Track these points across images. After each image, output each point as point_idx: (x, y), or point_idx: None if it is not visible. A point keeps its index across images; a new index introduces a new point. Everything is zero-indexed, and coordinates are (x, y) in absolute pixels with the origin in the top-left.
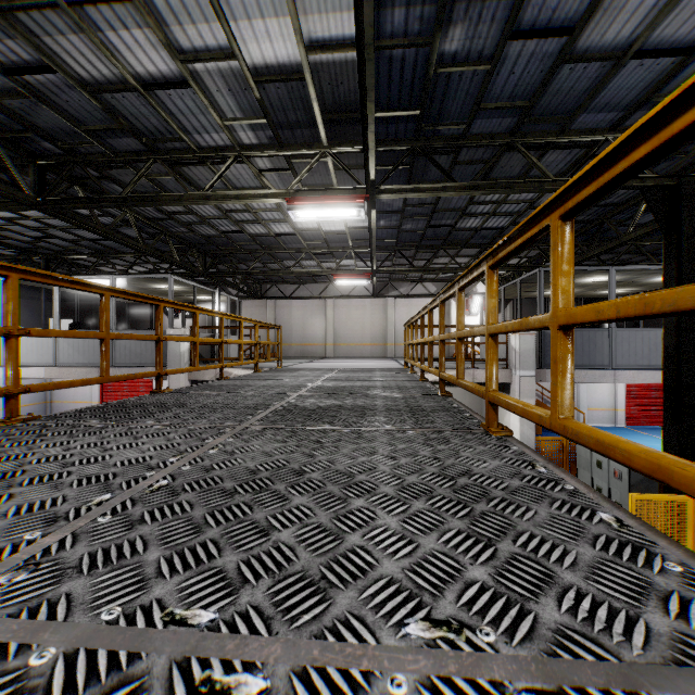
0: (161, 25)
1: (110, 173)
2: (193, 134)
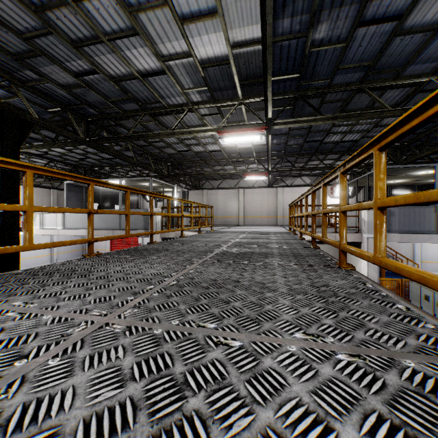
0: (153, 44)
1: (120, 122)
2: (166, 98)
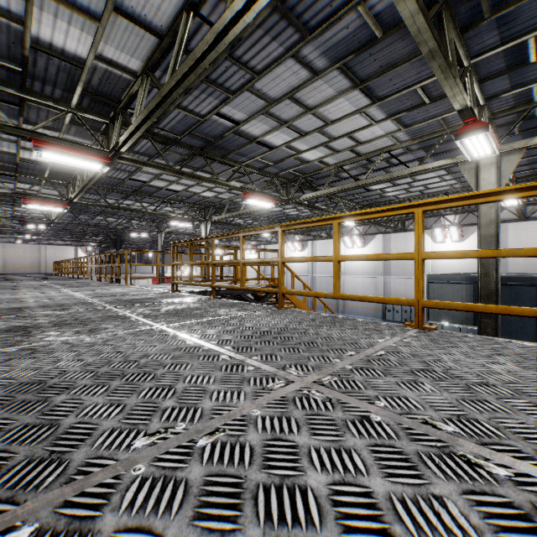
0: None
1: None
2: None
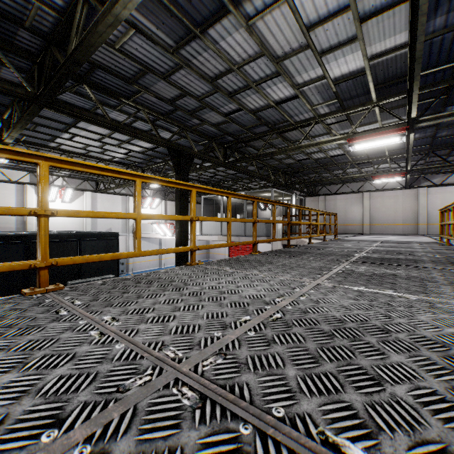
0: (291, 78)
1: (250, 143)
2: (294, 117)
